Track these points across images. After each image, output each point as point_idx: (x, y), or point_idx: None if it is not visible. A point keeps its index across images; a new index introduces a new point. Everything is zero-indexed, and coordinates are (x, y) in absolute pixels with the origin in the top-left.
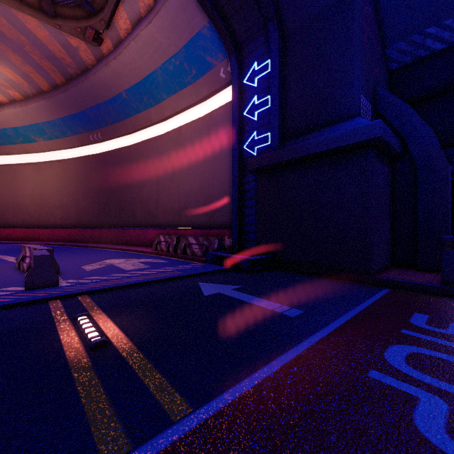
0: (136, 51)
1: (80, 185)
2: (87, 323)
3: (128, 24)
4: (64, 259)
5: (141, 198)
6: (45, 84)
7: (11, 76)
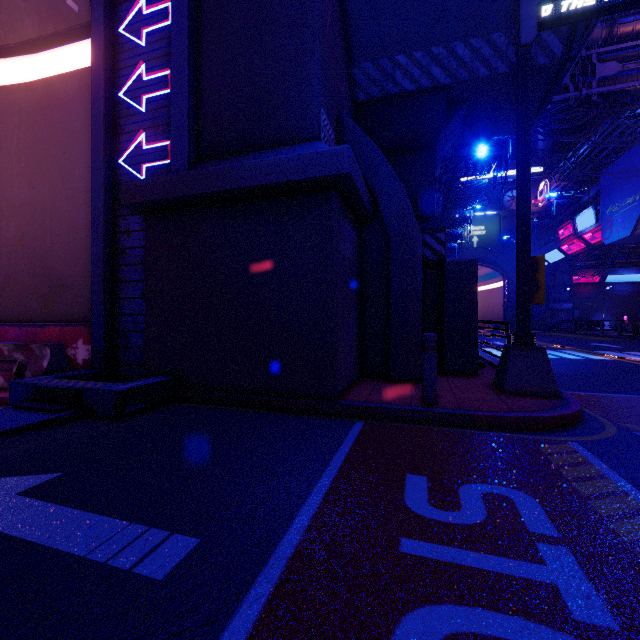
0: None
1: None
2: None
3: None
4: None
5: None
6: None
7: None
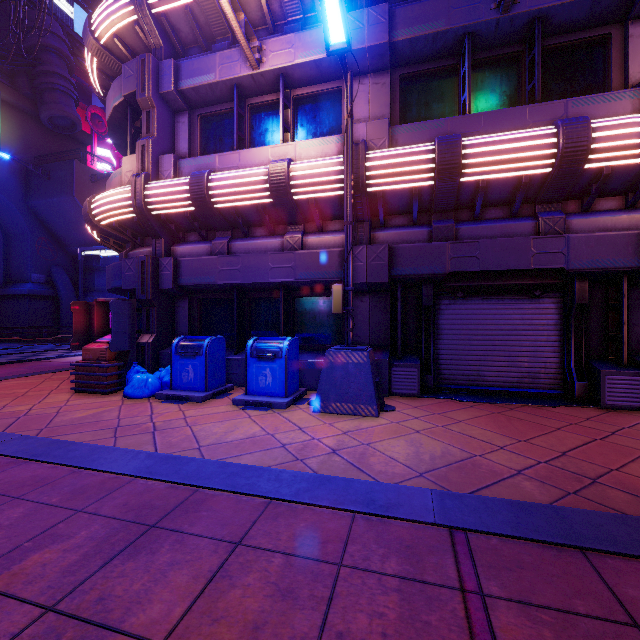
0: None
1: None
2: None
3: None
4: None
5: None
6: None
7: None
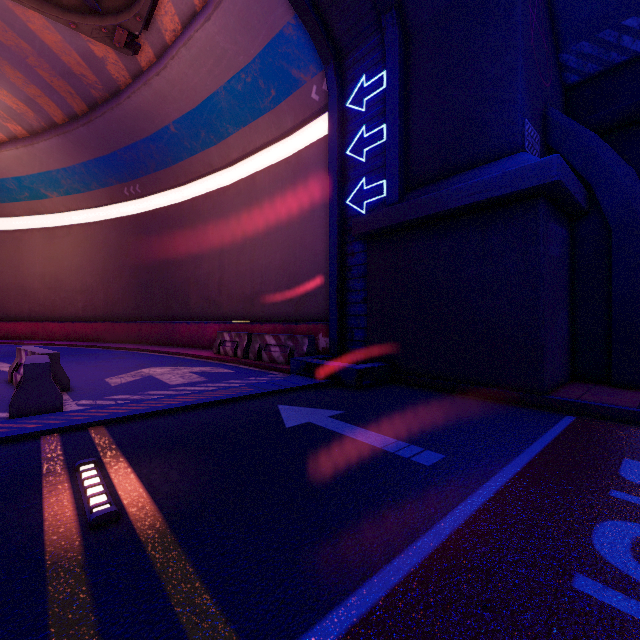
0: (189, 63)
1: (110, 260)
2: (92, 477)
3: (176, 22)
4: (83, 367)
5: (197, 278)
6: (59, 114)
7: (10, 102)
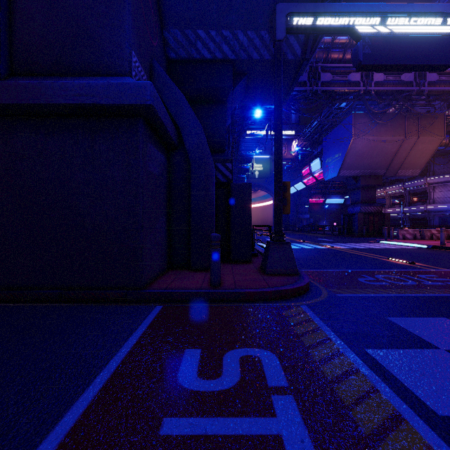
0: None
1: None
2: None
3: None
4: None
5: None
6: None
7: None
